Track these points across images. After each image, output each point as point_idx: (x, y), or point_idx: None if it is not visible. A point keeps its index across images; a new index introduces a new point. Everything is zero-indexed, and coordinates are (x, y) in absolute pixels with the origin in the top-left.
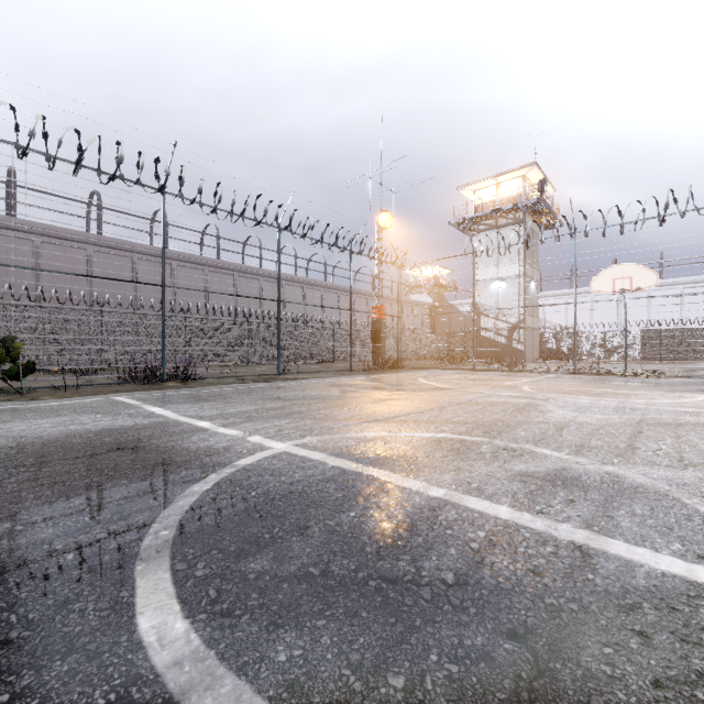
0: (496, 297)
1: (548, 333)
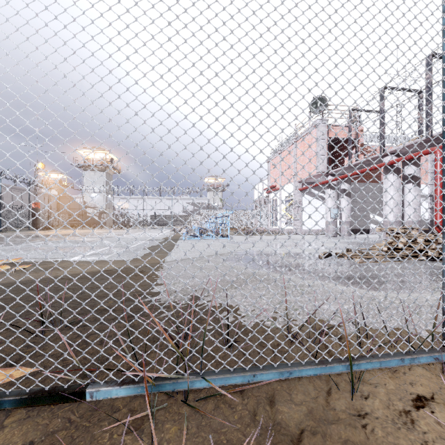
0: (94, 200)
1: (119, 215)
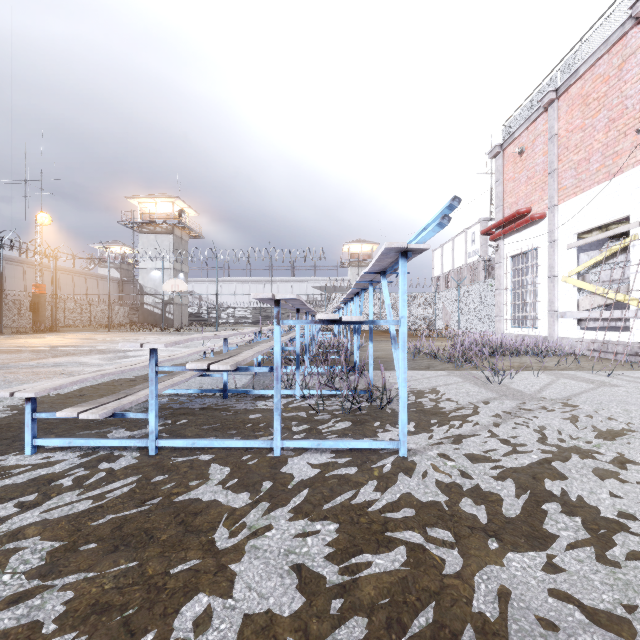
0: (155, 281)
1: (203, 307)
